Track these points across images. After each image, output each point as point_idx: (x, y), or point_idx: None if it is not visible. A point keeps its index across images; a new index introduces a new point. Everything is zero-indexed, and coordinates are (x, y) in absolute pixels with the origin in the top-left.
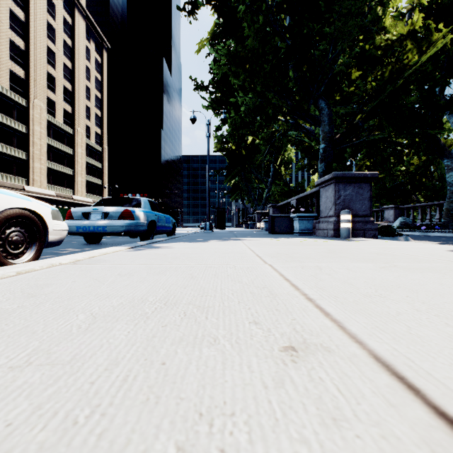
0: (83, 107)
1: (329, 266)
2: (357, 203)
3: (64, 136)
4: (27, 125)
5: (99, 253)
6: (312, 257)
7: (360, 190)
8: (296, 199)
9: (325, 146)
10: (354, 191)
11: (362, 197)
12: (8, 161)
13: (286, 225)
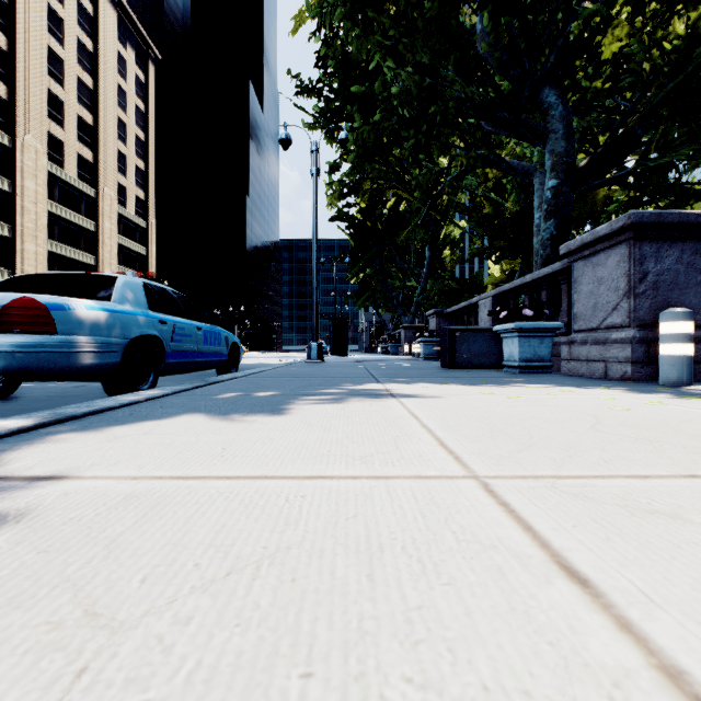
0: (113, 154)
1: None
2: (690, 292)
3: (80, 200)
4: (11, 179)
5: None
6: None
7: (698, 259)
8: (492, 296)
9: (557, 184)
10: (683, 261)
11: None
12: None
13: (480, 349)
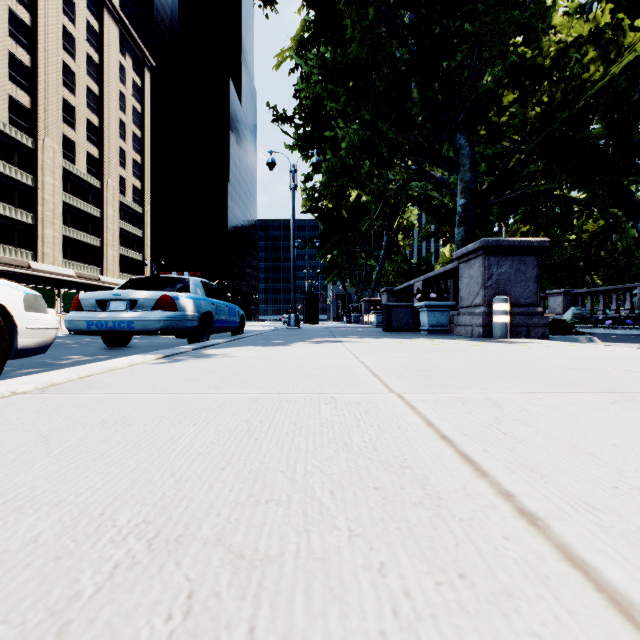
0: (115, 150)
1: (511, 399)
2: (518, 286)
3: (88, 191)
4: (34, 175)
5: (102, 367)
6: (468, 376)
7: (522, 266)
8: (422, 280)
9: (465, 203)
10: (513, 267)
11: (525, 276)
12: (6, 227)
13: (408, 319)
